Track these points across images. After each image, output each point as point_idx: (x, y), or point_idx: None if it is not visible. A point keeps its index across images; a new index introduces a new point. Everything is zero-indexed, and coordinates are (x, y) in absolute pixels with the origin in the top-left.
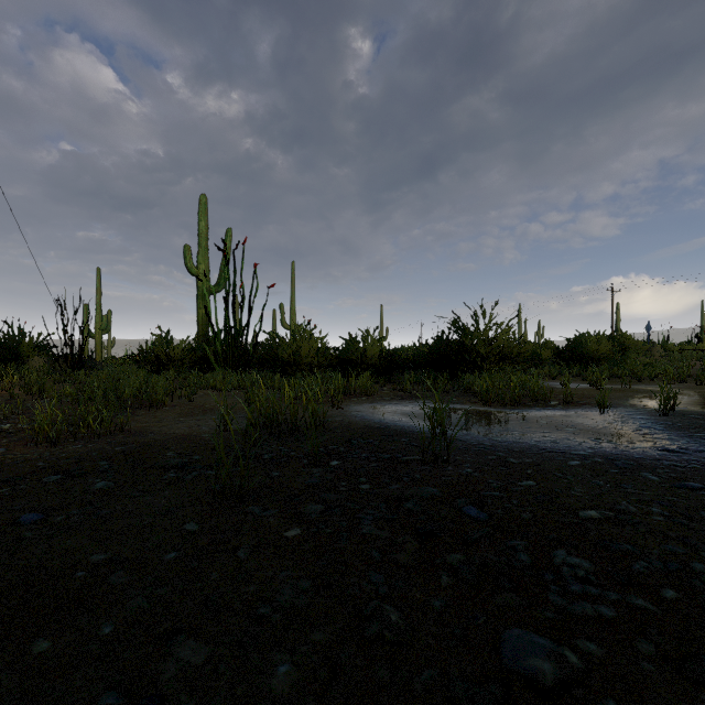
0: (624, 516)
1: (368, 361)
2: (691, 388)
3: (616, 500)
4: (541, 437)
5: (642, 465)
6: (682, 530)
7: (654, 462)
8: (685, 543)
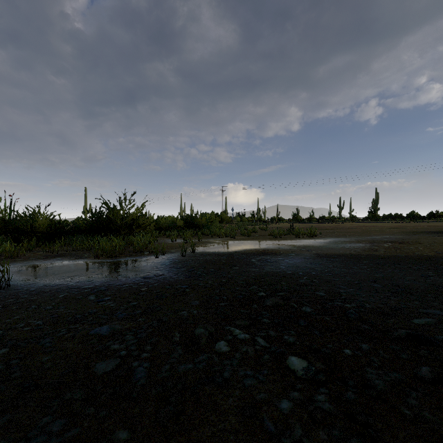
0: (4, 332)
1: (37, 230)
2: (227, 239)
3: (29, 320)
4: (87, 278)
5: (108, 289)
6: (24, 334)
7: (120, 286)
8: (5, 344)
